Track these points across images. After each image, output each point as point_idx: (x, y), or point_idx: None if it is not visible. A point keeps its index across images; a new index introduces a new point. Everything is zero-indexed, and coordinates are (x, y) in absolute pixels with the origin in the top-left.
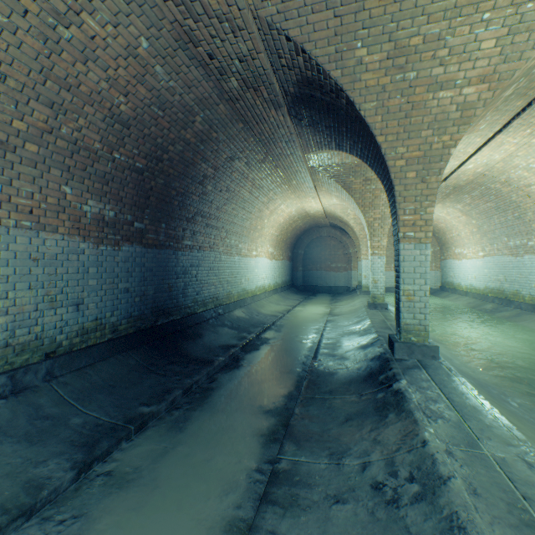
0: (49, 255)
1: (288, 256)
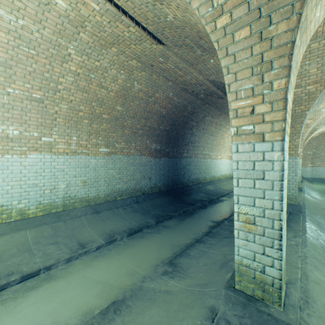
0: (143, 163)
1: None
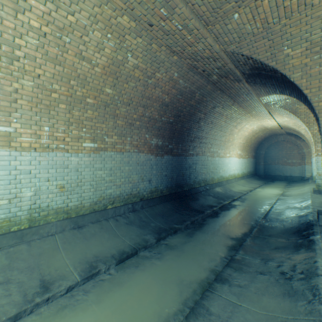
0: (141, 161)
1: (252, 155)
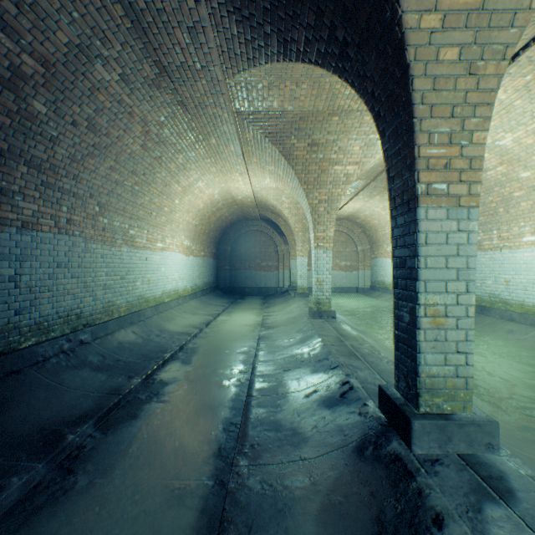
0: None
1: (212, 252)
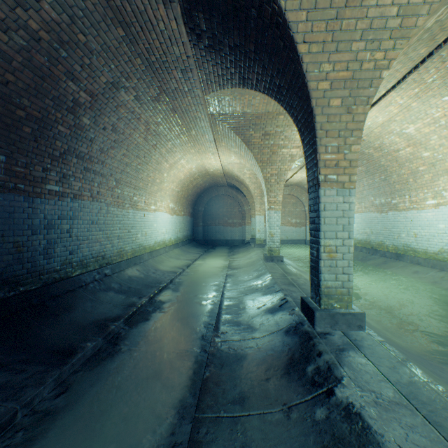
0: None
1: (190, 212)
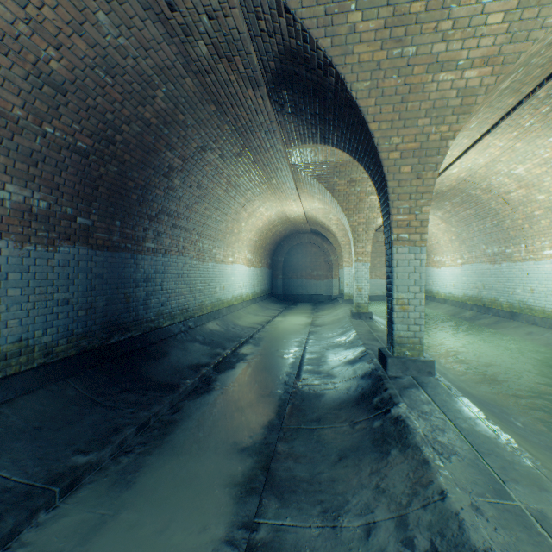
0: None
1: (268, 263)
